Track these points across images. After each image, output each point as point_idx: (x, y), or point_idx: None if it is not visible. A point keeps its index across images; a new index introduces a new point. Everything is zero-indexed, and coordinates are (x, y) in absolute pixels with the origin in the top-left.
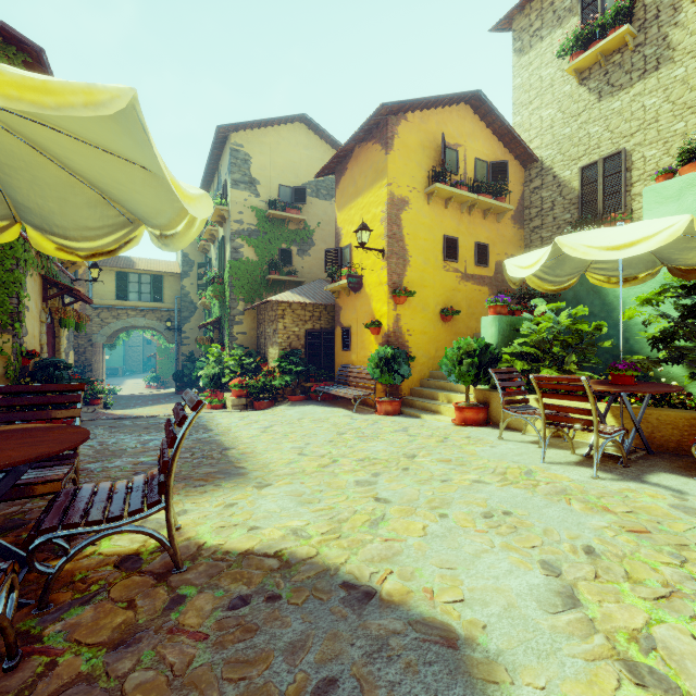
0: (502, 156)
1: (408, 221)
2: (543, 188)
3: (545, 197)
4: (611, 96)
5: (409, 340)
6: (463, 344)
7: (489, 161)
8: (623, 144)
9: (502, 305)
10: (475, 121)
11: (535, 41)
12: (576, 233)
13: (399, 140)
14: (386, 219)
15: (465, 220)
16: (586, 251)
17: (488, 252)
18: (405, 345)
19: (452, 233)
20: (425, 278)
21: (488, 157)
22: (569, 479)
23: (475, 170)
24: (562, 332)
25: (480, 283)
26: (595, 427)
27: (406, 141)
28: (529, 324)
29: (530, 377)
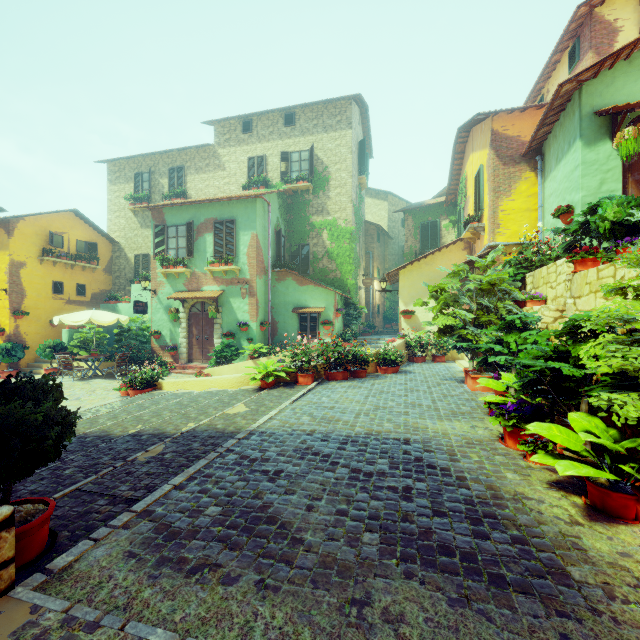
0: (97, 238)
1: (26, 274)
2: (121, 258)
3: (122, 262)
4: (145, 228)
5: (26, 338)
6: (48, 342)
7: (87, 241)
8: (149, 251)
9: (72, 325)
10: (77, 220)
11: (118, 182)
12: (71, 315)
13: (19, 231)
14: (9, 273)
15: (70, 272)
16: (68, 322)
17: (86, 289)
18: (23, 340)
19: (60, 279)
20: (39, 304)
21: (87, 238)
22: (64, 383)
23: (77, 246)
24: (109, 334)
25: (80, 305)
26: (73, 369)
27: (24, 231)
28: (77, 335)
29: (56, 356)
